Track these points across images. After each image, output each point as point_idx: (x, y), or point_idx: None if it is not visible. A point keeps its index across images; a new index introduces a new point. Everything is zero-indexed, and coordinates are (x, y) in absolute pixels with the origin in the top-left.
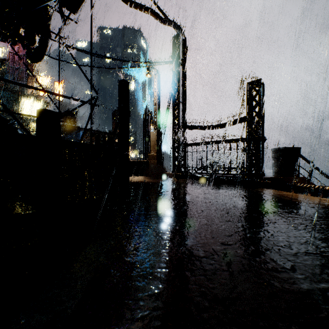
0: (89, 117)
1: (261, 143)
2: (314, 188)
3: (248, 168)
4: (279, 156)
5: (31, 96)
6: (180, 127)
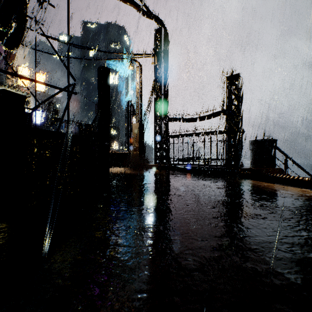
0: (66, 105)
1: (240, 135)
2: (293, 179)
3: (228, 159)
4: (257, 147)
5: (11, 86)
6: (162, 119)
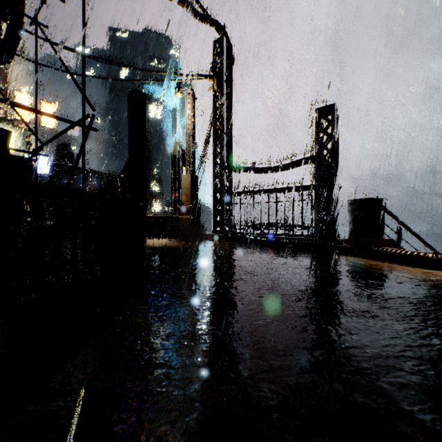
0: (82, 147)
1: (335, 193)
2: (412, 255)
3: (318, 226)
4: (358, 210)
5: (3, 120)
6: (223, 169)
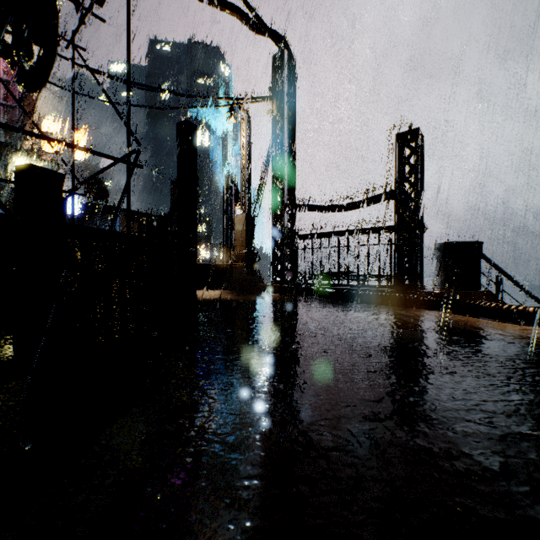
0: (126, 186)
1: (420, 235)
2: (509, 309)
3: (398, 276)
4: (448, 255)
5: (30, 152)
6: (284, 208)
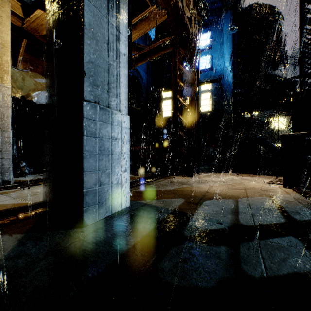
0: None
1: None
2: None
3: None
4: None
5: (280, 114)
6: None
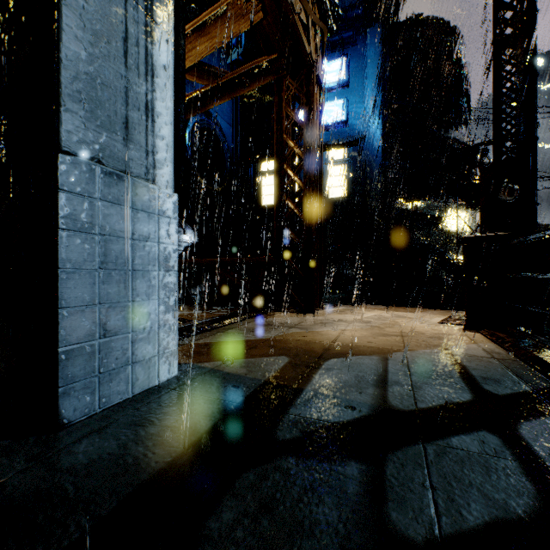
0: None
1: None
2: None
3: None
4: None
5: (460, 206)
6: None
